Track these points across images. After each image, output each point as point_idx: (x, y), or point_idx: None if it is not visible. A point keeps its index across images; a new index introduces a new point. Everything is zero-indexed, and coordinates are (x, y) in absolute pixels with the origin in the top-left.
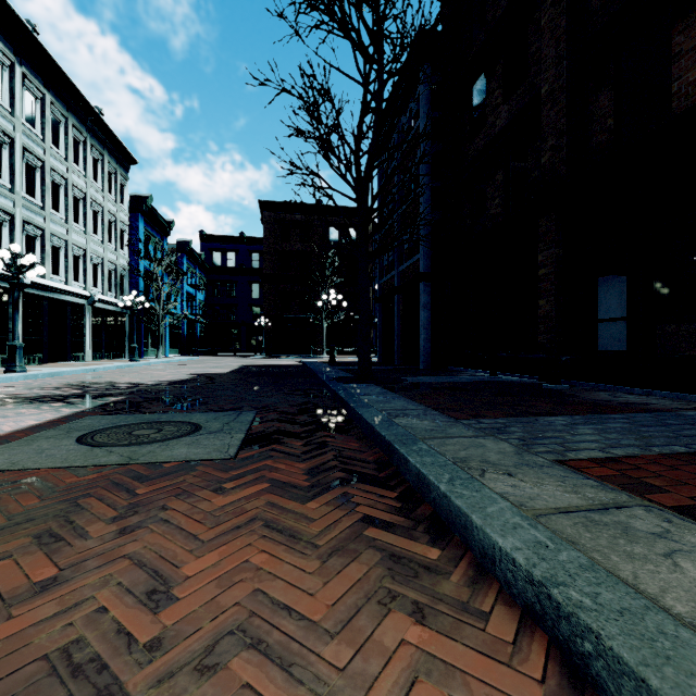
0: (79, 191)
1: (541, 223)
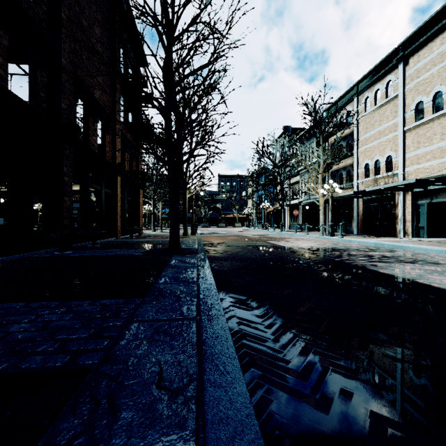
0: None
1: (66, 147)
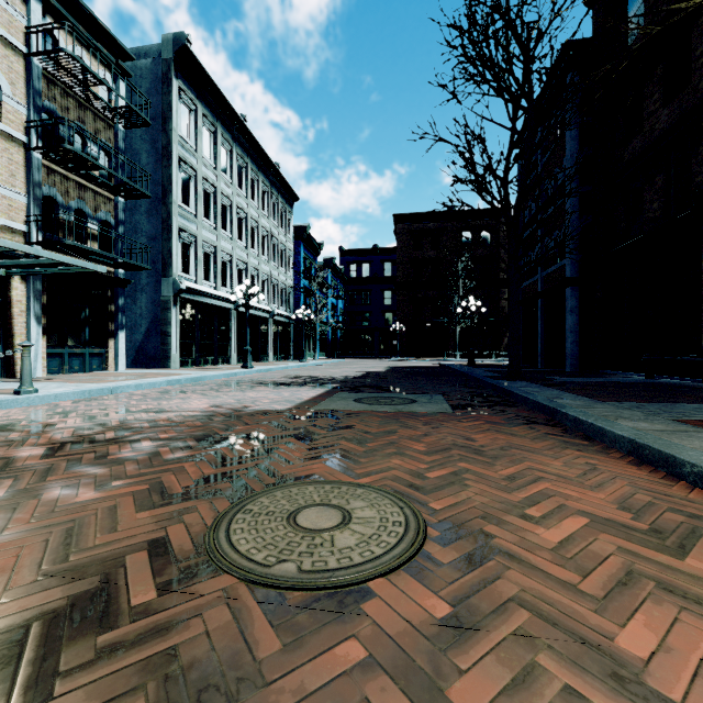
0: (265, 231)
1: None
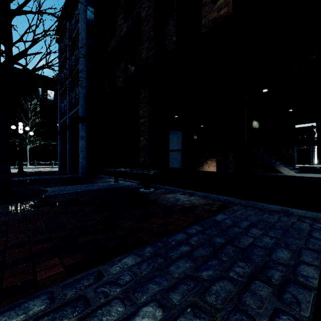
0: None
1: (141, 92)
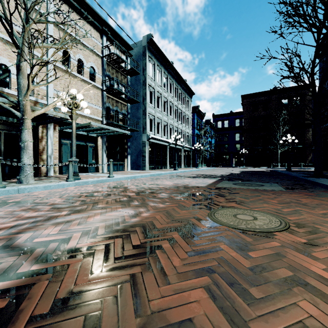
0: (180, 110)
1: None
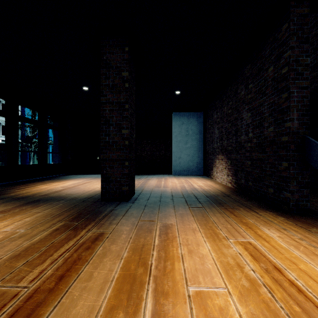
0: None
1: None
